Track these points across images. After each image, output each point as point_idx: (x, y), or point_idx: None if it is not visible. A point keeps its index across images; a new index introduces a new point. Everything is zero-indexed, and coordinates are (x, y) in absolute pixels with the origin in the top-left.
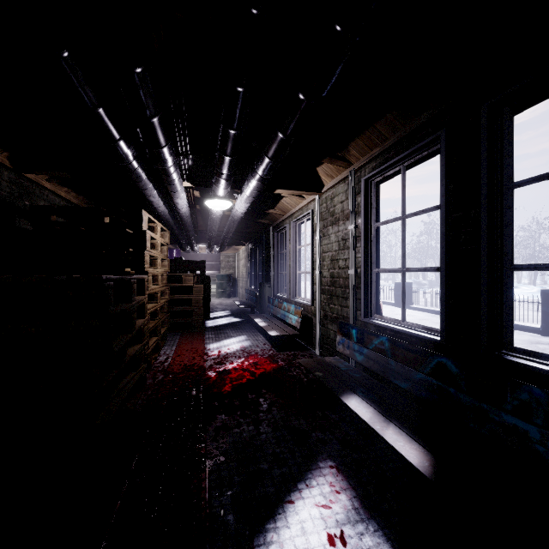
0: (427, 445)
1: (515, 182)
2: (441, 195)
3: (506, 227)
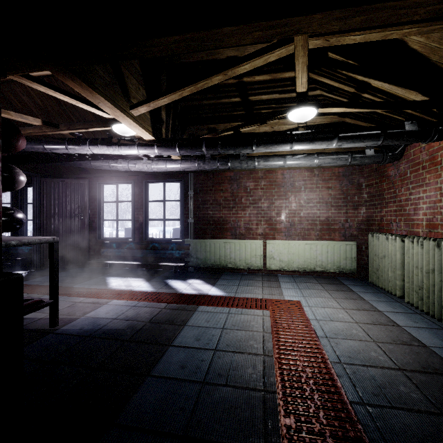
0: (2, 257)
1: (27, 203)
2: (11, 201)
3: (25, 211)
